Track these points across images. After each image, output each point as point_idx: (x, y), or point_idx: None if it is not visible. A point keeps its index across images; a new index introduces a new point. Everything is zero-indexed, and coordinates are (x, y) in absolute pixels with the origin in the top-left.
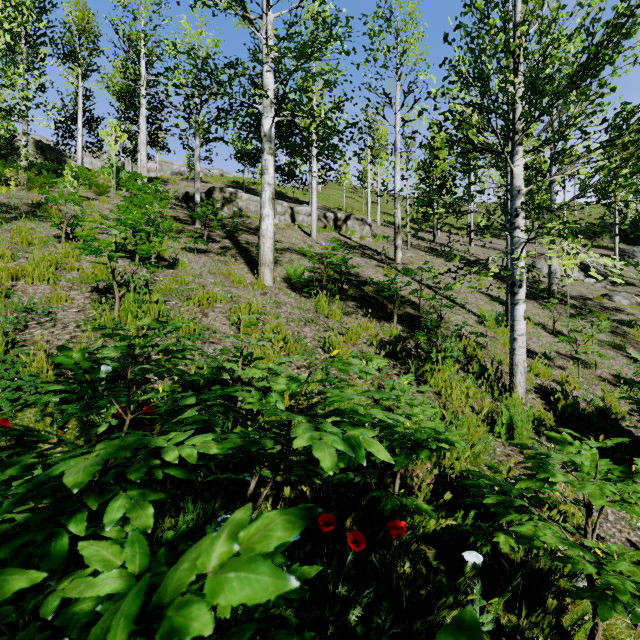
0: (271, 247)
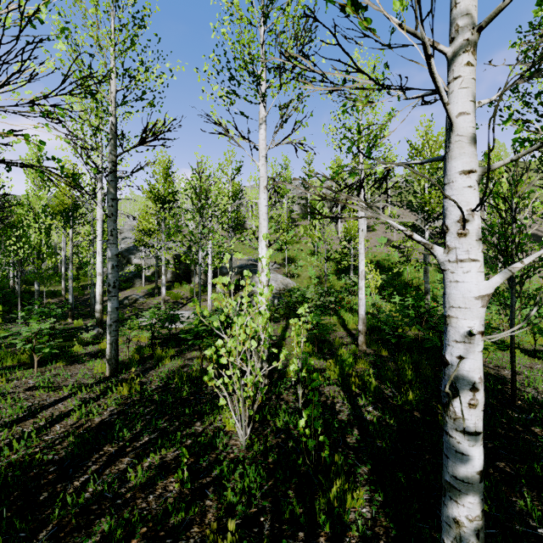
0: None
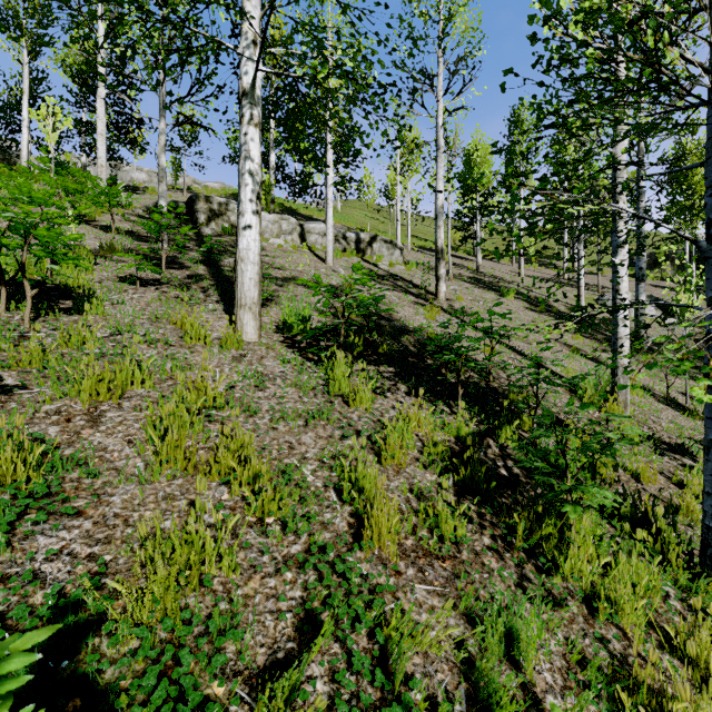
0: (255, 278)
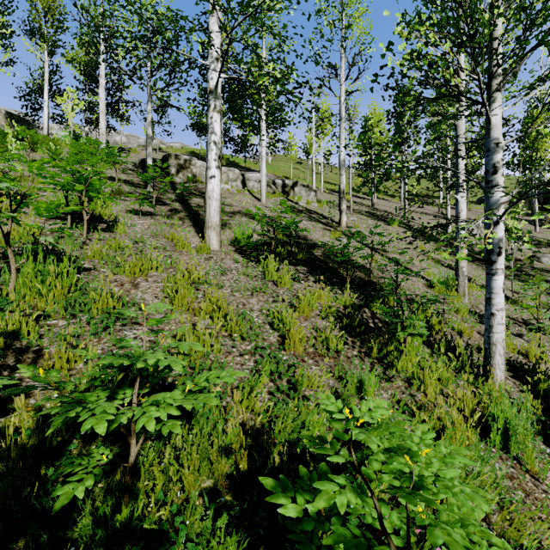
0: (217, 209)
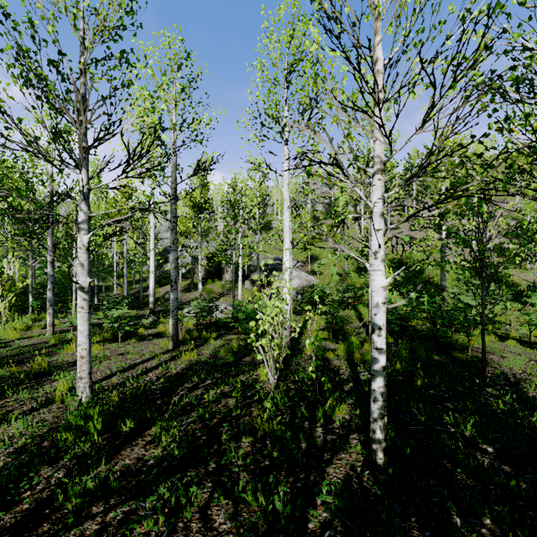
0: (475, 244)
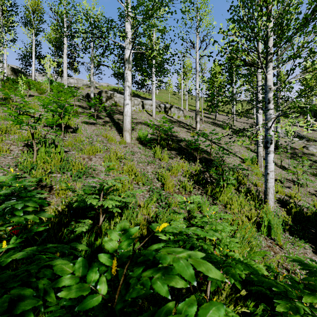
0: (129, 121)
